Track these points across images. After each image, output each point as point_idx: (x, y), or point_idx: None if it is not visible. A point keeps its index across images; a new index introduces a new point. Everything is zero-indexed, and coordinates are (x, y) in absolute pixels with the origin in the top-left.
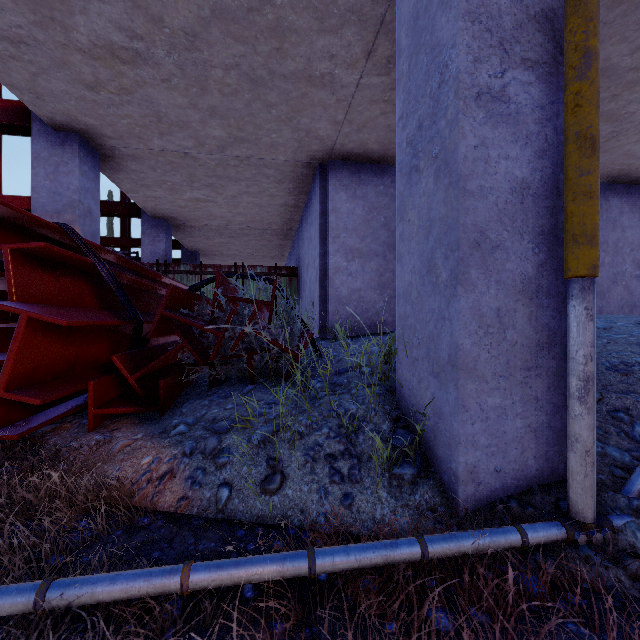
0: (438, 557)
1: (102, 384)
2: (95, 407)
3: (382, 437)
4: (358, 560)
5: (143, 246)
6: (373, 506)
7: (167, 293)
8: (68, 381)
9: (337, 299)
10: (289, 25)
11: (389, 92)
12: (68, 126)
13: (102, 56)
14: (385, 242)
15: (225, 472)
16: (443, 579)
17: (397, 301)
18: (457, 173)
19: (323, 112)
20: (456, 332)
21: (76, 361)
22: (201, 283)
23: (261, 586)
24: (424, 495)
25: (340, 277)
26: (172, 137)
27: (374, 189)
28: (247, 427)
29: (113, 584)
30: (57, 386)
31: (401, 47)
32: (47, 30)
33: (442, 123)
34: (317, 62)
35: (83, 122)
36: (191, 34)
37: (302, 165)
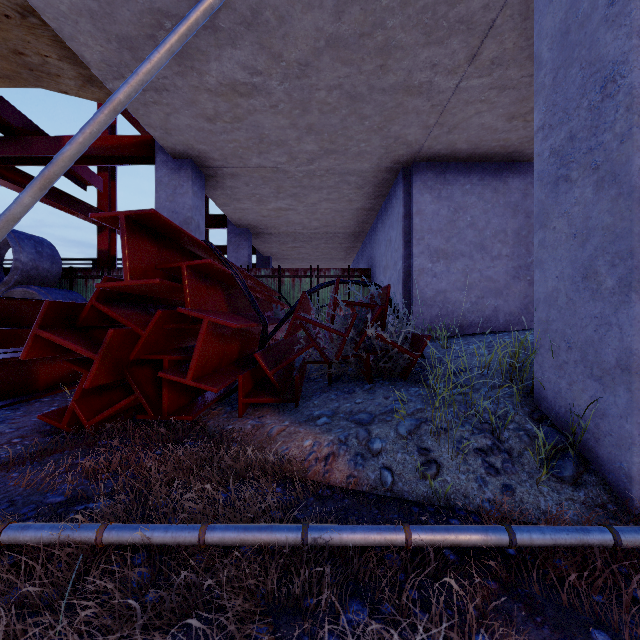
0: (632, 546)
1: (245, 377)
2: (242, 397)
3: (528, 436)
4: (553, 539)
5: (229, 253)
6: (535, 498)
7: (300, 299)
8: (223, 374)
9: (421, 301)
10: (396, 43)
11: (488, 92)
12: (184, 154)
13: (225, 93)
14: (472, 242)
15: (382, 457)
16: (634, 567)
17: (535, 306)
18: (630, 185)
19: (415, 118)
20: (628, 337)
21: (223, 357)
22: (315, 289)
23: (458, 552)
24: (588, 492)
25: (424, 279)
26: (269, 155)
27: (460, 188)
28: (388, 420)
29: (354, 533)
30: (219, 378)
31: (541, 60)
32: (186, 77)
33: (606, 136)
34: (417, 73)
35: (197, 149)
36: (304, 64)
37: (385, 170)
